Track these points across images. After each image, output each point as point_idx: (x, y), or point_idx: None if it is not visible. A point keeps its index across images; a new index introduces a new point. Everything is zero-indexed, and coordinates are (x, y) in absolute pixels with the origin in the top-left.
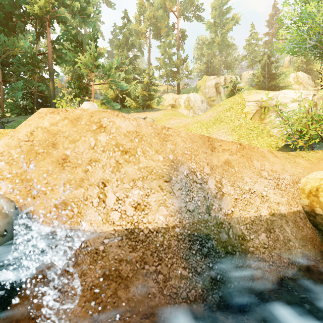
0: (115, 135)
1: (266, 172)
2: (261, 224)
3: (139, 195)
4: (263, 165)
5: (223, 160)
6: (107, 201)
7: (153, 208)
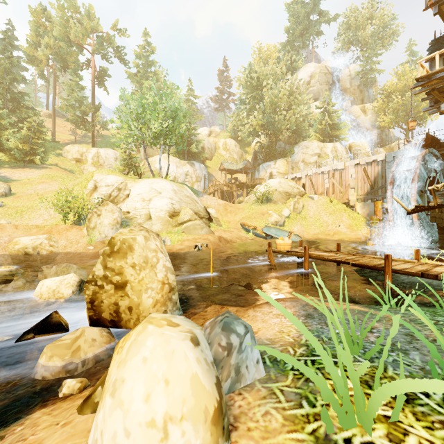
0: None
1: None
2: None
3: None
4: None
5: None
6: None
7: None
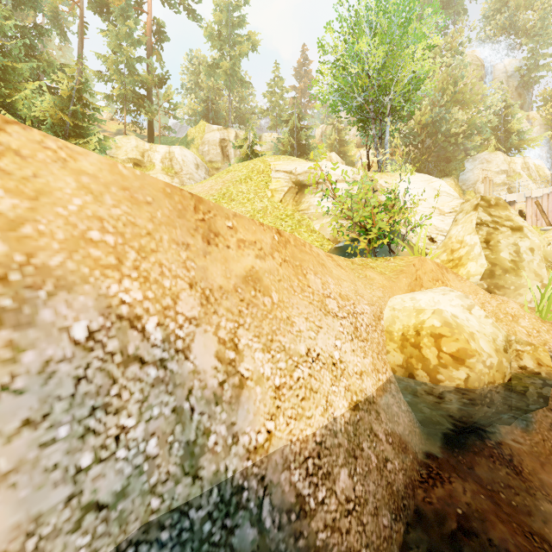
0: None
1: (334, 302)
2: (337, 445)
3: None
4: (326, 285)
5: (242, 271)
6: None
7: None
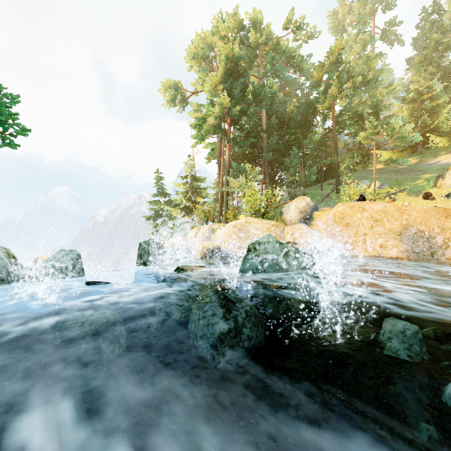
0: (370, 213)
1: None
2: None
3: (382, 241)
4: None
5: None
6: (366, 243)
7: (389, 248)
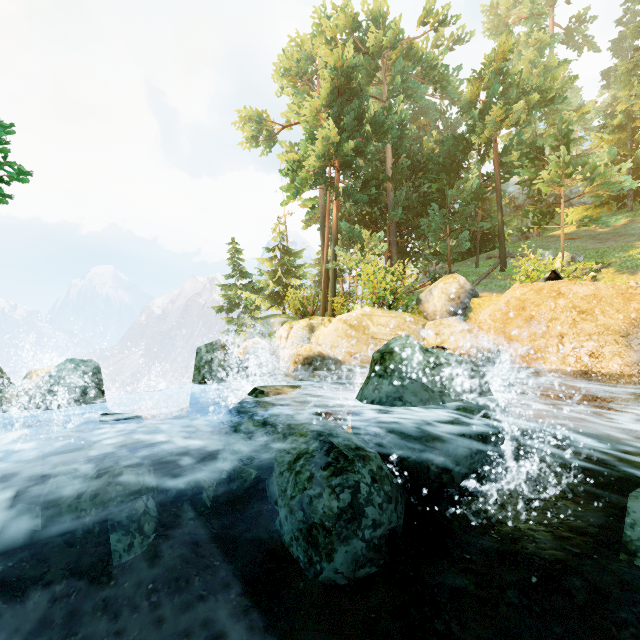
0: (572, 299)
1: None
2: None
3: (593, 346)
4: None
5: None
6: (564, 349)
7: (606, 357)
